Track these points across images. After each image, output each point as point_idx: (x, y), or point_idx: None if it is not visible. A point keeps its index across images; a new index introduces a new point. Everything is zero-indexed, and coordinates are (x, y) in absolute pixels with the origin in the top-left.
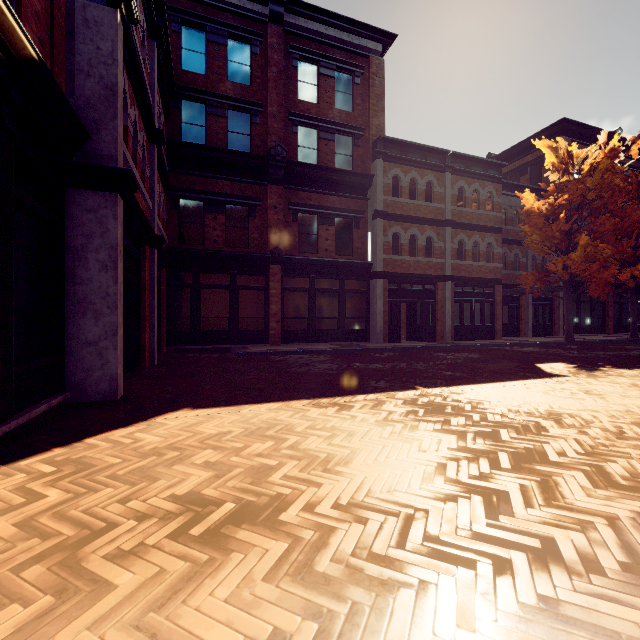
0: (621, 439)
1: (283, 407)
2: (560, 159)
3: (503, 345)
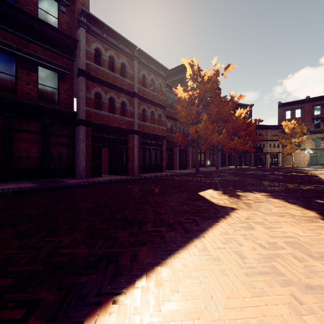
0: None
1: None
2: (194, 72)
3: (168, 176)
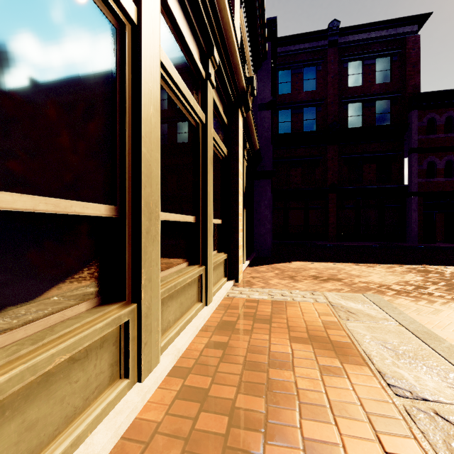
0: None
1: (340, 264)
2: None
3: None
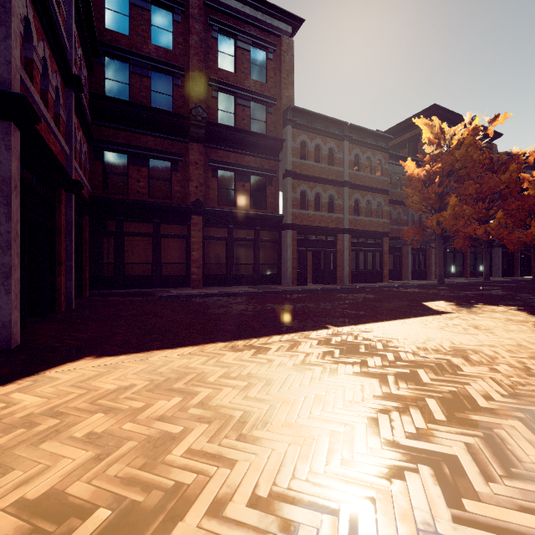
0: (531, 376)
1: (197, 352)
2: (434, 135)
3: (391, 287)
